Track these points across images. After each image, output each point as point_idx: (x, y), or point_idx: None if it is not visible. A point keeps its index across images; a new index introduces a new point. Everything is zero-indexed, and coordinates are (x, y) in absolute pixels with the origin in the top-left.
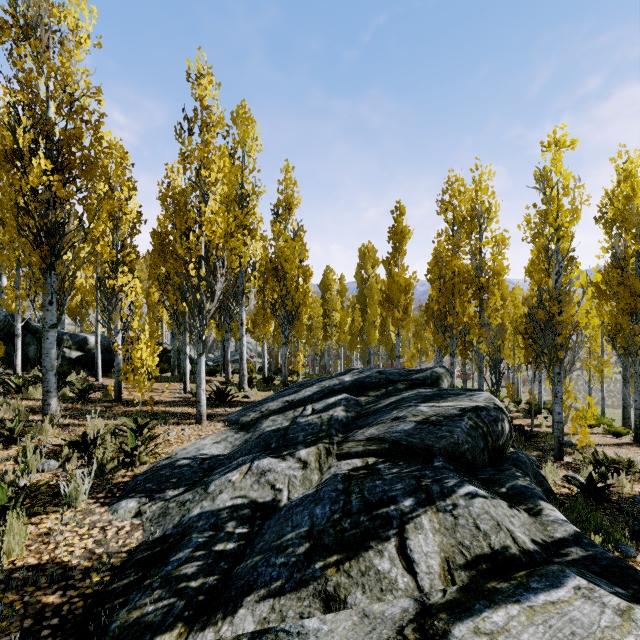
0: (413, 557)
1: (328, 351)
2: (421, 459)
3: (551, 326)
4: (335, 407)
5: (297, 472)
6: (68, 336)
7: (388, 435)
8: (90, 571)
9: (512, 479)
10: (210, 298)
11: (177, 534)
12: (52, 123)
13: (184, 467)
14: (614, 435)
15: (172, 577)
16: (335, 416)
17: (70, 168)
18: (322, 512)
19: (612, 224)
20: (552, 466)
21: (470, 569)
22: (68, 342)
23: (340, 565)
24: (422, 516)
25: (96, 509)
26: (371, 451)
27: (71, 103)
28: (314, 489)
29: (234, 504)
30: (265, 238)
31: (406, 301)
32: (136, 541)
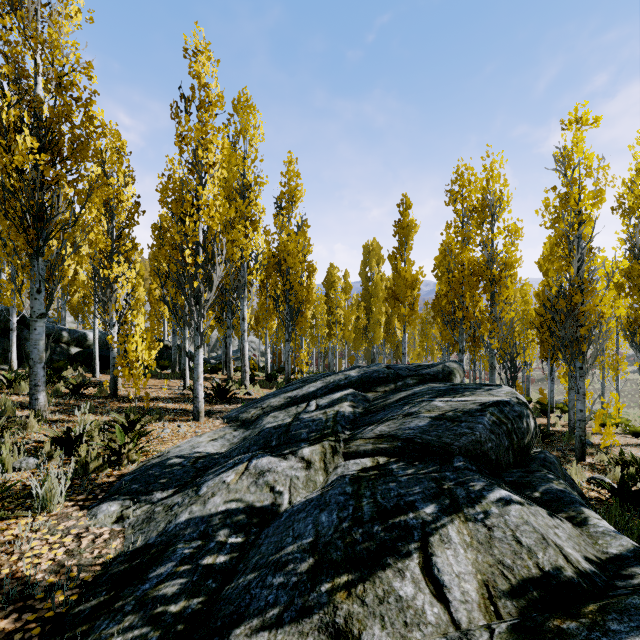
0: (442, 579)
1: (332, 350)
2: (439, 459)
3: (573, 317)
4: (341, 402)
5: (300, 472)
6: (67, 332)
7: (400, 432)
8: (55, 588)
9: (545, 482)
10: (208, 287)
11: (161, 544)
12: (39, 99)
13: (175, 466)
14: (634, 435)
15: (148, 598)
16: (341, 412)
17: (60, 149)
18: (328, 520)
19: (630, 214)
20: (577, 467)
21: (517, 597)
22: (67, 338)
23: (352, 588)
24: (448, 526)
25: (73, 513)
26: (382, 450)
27: (60, 78)
28: (319, 492)
29: (228, 509)
30: (268, 232)
31: (412, 297)
32: (114, 551)
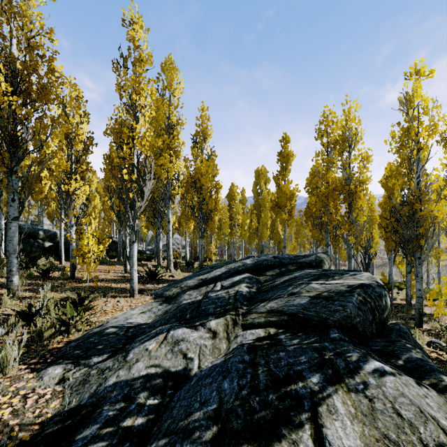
0: None
1: (233, 244)
2: (318, 330)
3: (413, 219)
4: (240, 284)
5: (207, 341)
6: (42, 231)
7: (286, 308)
8: None
9: (405, 351)
10: (140, 197)
11: (90, 405)
12: (13, 56)
13: (111, 335)
14: None
15: None
16: (240, 291)
17: (29, 94)
18: (230, 387)
19: None
20: (419, 333)
21: None
22: (42, 235)
23: None
24: (333, 396)
25: (25, 375)
26: (272, 322)
27: (28, 40)
28: (222, 358)
29: (148, 373)
30: (187, 160)
31: (290, 206)
32: (52, 410)
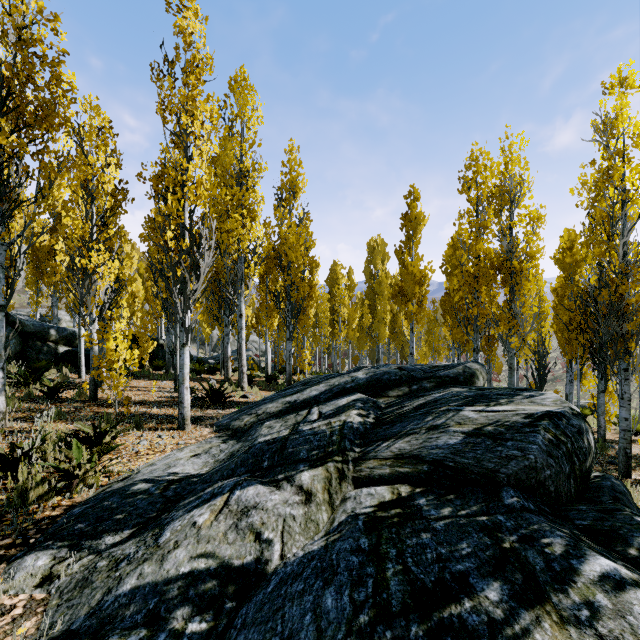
0: None
1: (335, 349)
2: (481, 491)
3: (617, 310)
4: (348, 410)
5: (296, 510)
6: (55, 330)
7: (426, 452)
8: None
9: (637, 530)
10: (194, 276)
11: (86, 633)
12: None
13: (140, 495)
14: None
15: None
16: (349, 423)
17: (23, 116)
18: (337, 606)
19: None
20: (632, 489)
21: None
22: (55, 336)
23: None
24: (535, 634)
25: None
26: (402, 475)
27: (19, 30)
28: (322, 541)
29: (193, 570)
30: (268, 225)
31: (421, 293)
32: None
